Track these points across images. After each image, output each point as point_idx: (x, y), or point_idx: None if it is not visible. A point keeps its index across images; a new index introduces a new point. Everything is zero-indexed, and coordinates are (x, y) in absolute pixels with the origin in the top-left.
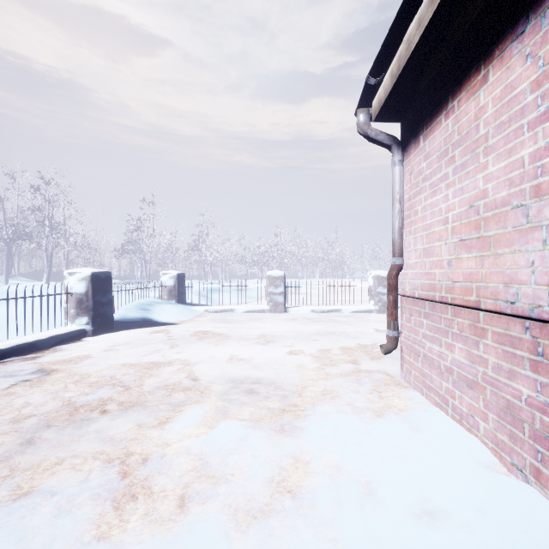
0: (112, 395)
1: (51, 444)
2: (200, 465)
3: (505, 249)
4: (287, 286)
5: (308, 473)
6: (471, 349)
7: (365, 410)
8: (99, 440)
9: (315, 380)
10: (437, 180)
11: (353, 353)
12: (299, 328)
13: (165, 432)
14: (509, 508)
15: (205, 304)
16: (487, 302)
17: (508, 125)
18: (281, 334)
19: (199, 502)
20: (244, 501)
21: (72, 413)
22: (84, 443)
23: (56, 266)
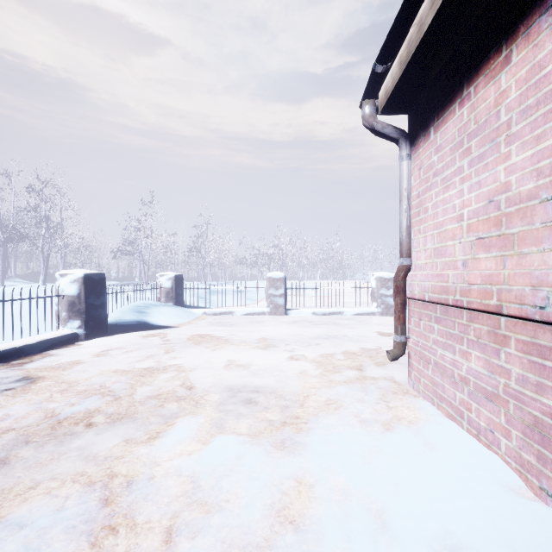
0: (100, 406)
1: (27, 464)
2: (191, 489)
3: (532, 247)
4: (288, 288)
5: (312, 499)
6: (490, 358)
7: (373, 423)
8: (82, 459)
9: (318, 388)
10: (451, 174)
11: (357, 359)
12: (300, 331)
13: (154, 450)
14: (543, 543)
15: (204, 307)
16: (511, 306)
17: (535, 109)
18: (282, 338)
19: (188, 536)
20: (239, 535)
21: (54, 427)
22: (64, 463)
23: (53, 267)
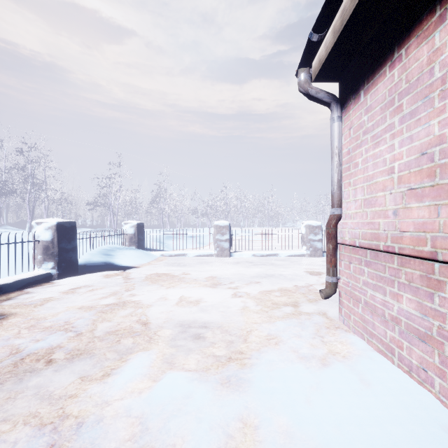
0: (62, 342)
1: None
2: (139, 432)
3: None
4: (232, 234)
5: (257, 443)
6: (423, 301)
7: (311, 358)
8: (37, 398)
9: (259, 324)
10: (381, 131)
11: (292, 295)
12: (243, 270)
13: (107, 388)
14: None
15: (161, 250)
16: (447, 253)
17: None
18: (227, 277)
19: None
20: None
21: (16, 364)
22: (19, 402)
23: (39, 217)
